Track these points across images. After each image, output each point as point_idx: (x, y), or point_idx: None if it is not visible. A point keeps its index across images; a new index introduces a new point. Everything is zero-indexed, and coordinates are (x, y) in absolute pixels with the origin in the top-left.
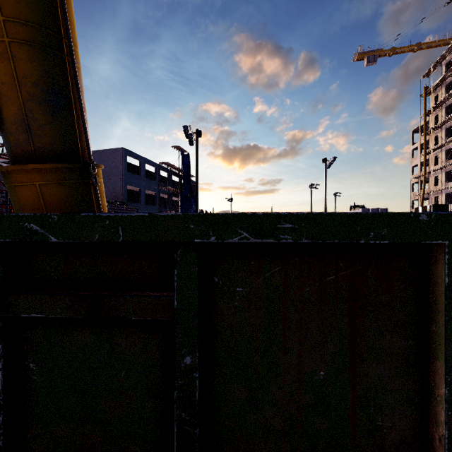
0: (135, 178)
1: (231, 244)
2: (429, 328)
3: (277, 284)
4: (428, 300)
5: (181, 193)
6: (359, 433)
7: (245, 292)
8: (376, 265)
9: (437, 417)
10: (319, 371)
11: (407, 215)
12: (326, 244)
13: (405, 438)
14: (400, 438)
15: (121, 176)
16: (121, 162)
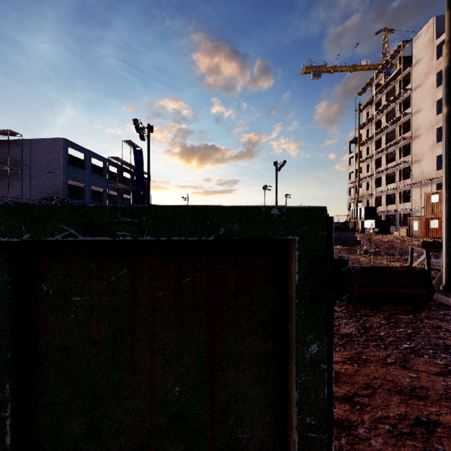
0: (78, 172)
1: (65, 242)
2: (288, 327)
3: (125, 290)
4: (287, 299)
5: (133, 190)
6: (218, 450)
7: (84, 302)
8: (235, 264)
9: (292, 421)
10: (174, 387)
11: (258, 209)
12: (182, 242)
13: (265, 447)
14: (260, 448)
15: (60, 170)
16: (60, 153)
